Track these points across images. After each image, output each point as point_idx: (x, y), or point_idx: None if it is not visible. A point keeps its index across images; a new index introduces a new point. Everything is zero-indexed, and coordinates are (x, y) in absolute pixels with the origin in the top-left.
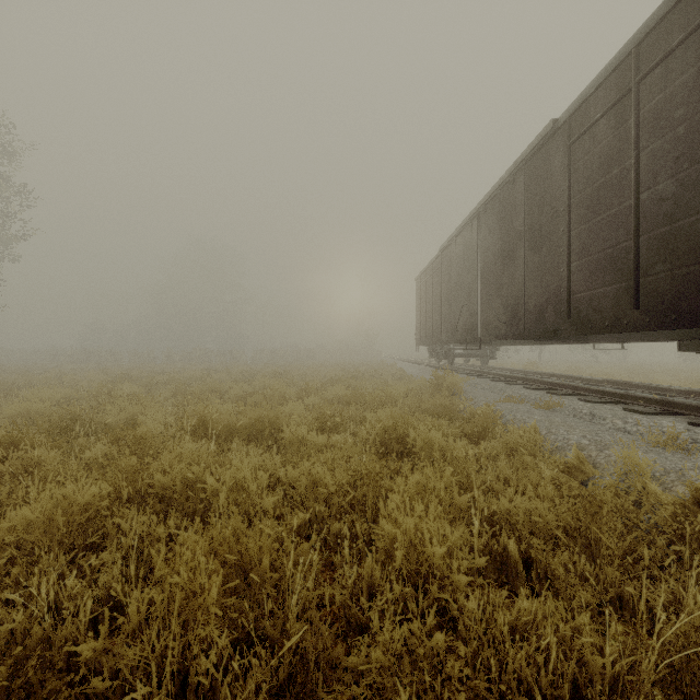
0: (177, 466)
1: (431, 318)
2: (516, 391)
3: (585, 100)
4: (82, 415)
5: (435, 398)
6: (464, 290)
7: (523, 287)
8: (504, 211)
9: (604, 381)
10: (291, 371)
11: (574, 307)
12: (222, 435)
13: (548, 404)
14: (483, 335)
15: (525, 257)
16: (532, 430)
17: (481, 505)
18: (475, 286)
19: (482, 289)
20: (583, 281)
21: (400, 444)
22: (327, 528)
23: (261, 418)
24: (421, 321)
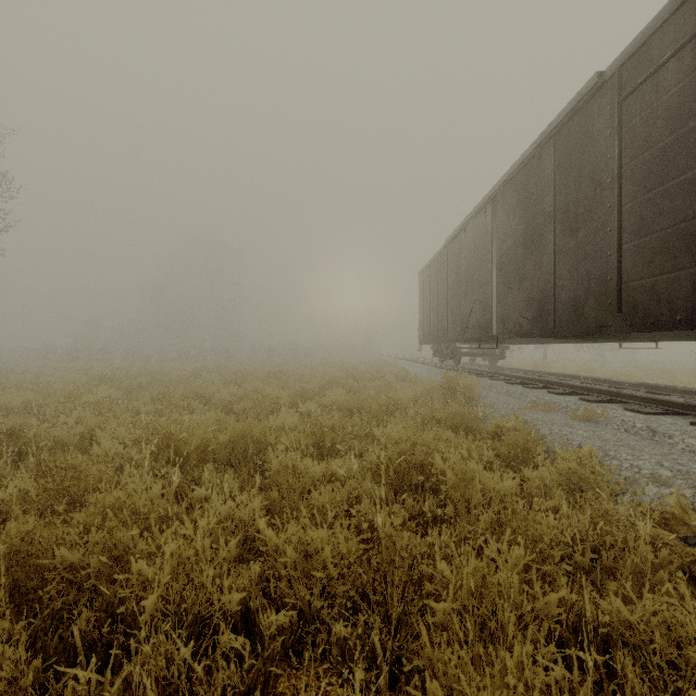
0: (94, 534)
1: (436, 315)
2: (541, 396)
3: (645, 41)
4: (24, 430)
5: (452, 406)
6: (476, 283)
7: (553, 276)
8: (528, 191)
9: (638, 384)
10: (287, 371)
11: (627, 299)
12: (193, 459)
13: (588, 414)
14: (500, 332)
15: (556, 242)
16: (592, 456)
17: (565, 595)
18: (489, 278)
19: (499, 281)
20: (641, 266)
21: (421, 474)
22: (326, 628)
23: (244, 435)
24: (425, 318)
